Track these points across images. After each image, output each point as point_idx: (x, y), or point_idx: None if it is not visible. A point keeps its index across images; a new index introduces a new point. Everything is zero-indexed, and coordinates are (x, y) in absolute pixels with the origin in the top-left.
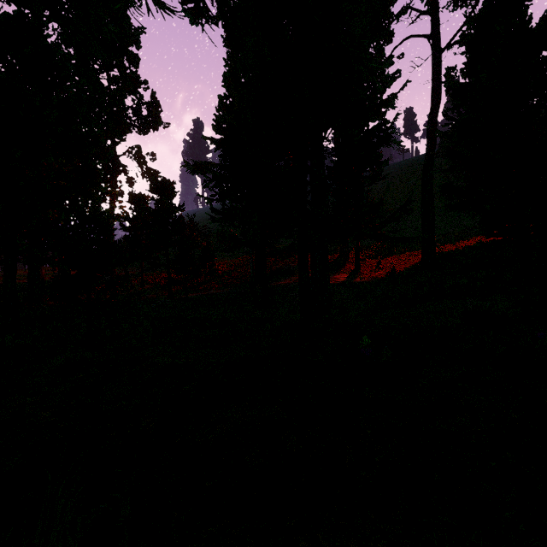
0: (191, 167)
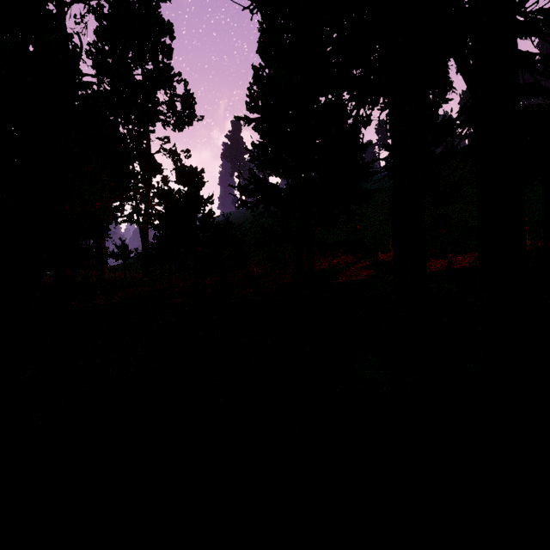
0: None
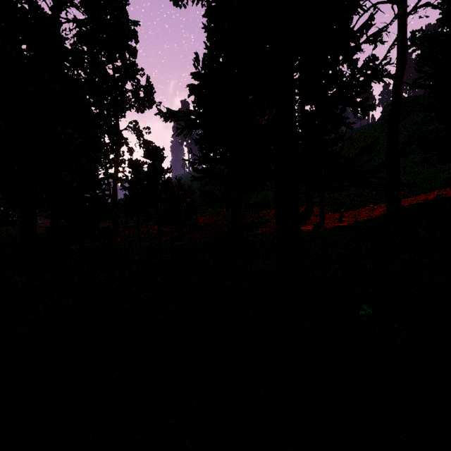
0: (164, 115)
